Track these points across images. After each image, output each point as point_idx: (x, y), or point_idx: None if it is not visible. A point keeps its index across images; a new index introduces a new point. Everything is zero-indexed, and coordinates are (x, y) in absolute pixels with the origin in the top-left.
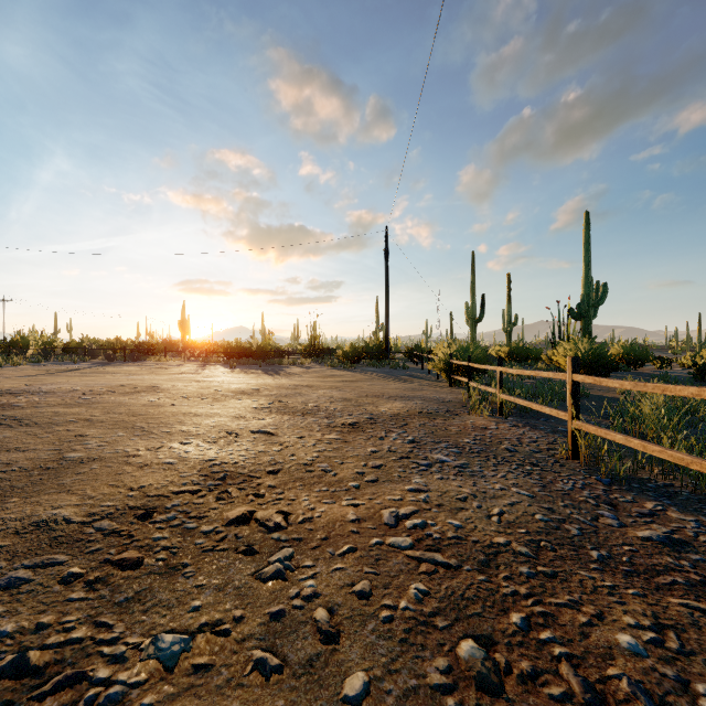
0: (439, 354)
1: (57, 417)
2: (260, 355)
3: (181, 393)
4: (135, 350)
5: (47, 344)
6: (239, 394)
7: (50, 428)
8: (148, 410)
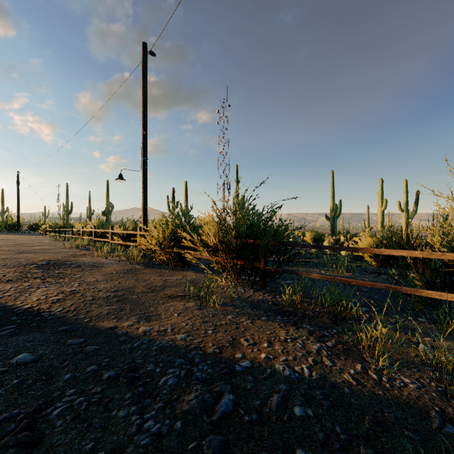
0: (43, 227)
1: None
2: None
3: None
4: None
5: None
6: None
7: None
8: None
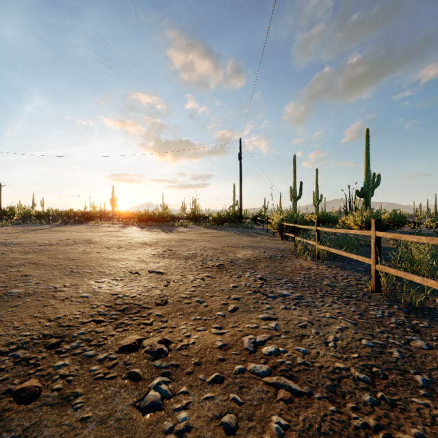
0: (275, 219)
1: (14, 261)
2: (160, 220)
3: (105, 244)
4: (81, 216)
5: (27, 213)
6: (144, 245)
7: (6, 269)
8: (79, 256)
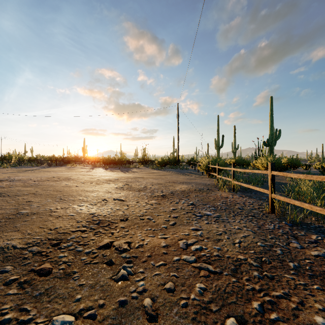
0: (203, 162)
1: (19, 192)
2: (119, 163)
3: (81, 180)
4: (61, 161)
5: (21, 158)
6: (109, 181)
7: (14, 198)
8: (64, 189)
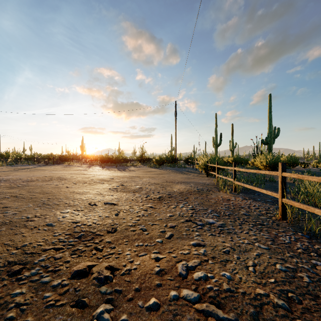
0: (201, 161)
1: (0, 195)
2: (117, 161)
3: (73, 180)
4: (58, 159)
5: (18, 156)
6: (103, 181)
7: None
8: (52, 190)
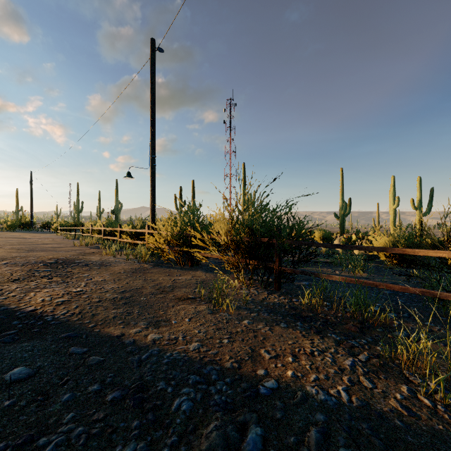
0: (55, 226)
1: None
2: None
3: None
4: None
5: None
6: None
7: None
8: None
